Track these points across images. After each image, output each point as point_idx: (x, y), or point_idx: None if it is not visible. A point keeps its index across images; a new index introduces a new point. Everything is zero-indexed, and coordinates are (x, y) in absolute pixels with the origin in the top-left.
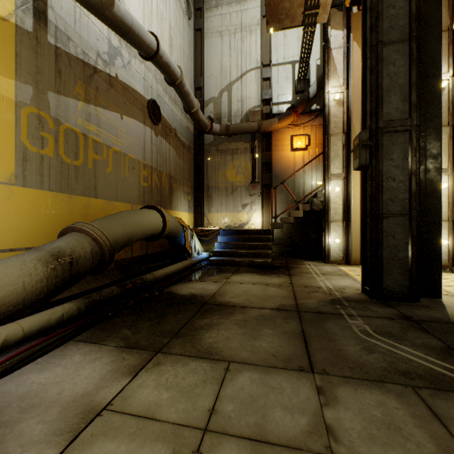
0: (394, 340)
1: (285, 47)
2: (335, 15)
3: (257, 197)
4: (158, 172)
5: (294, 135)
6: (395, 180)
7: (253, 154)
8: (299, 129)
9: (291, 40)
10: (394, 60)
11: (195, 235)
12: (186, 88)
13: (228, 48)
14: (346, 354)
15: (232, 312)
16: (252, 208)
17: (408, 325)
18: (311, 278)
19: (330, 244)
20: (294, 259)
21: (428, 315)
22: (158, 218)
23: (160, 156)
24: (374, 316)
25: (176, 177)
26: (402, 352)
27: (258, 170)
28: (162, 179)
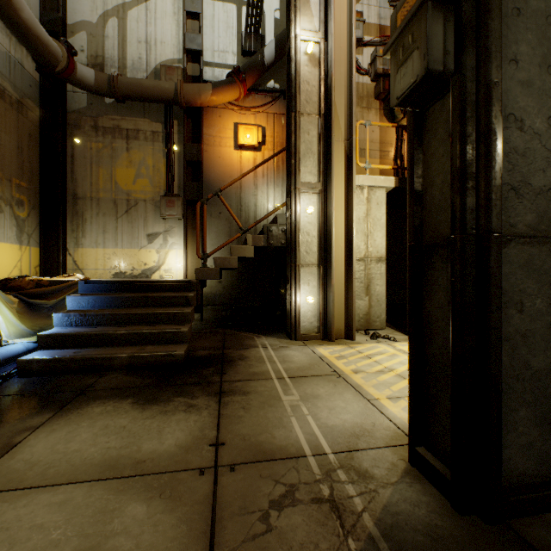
0: None
1: None
2: None
3: (177, 222)
4: None
5: (240, 123)
6: (524, 128)
7: (169, 144)
8: (249, 115)
9: None
10: None
11: None
12: None
13: None
14: None
15: None
16: (168, 241)
17: None
18: (271, 401)
19: (300, 305)
20: (238, 333)
21: None
22: None
23: None
24: None
25: None
26: None
27: (179, 174)
28: None
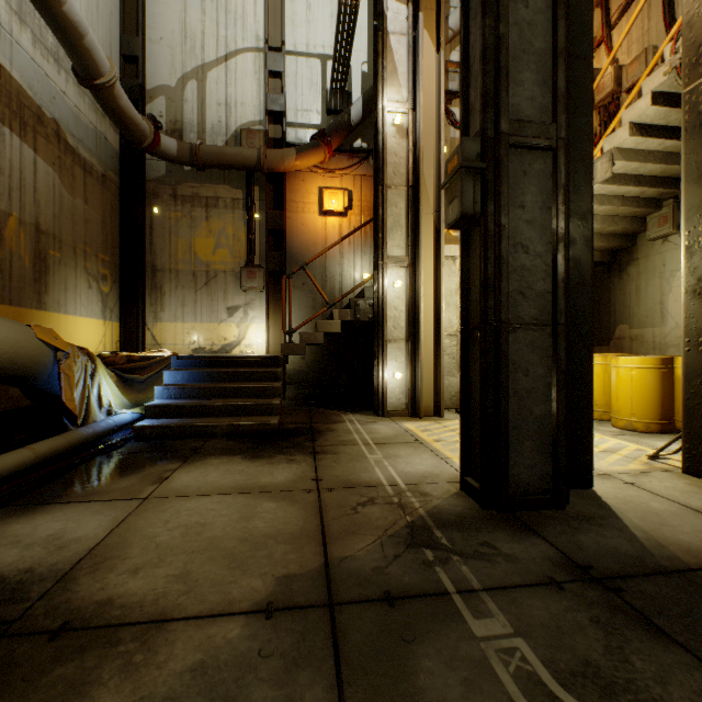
0: None
1: (310, 25)
2: None
3: (258, 295)
4: None
5: (324, 186)
6: (529, 251)
7: (250, 211)
8: (334, 178)
9: (321, 16)
10: None
11: (103, 369)
12: (71, 11)
13: None
14: None
15: (88, 678)
16: (249, 314)
17: (605, 606)
18: (358, 458)
19: (387, 382)
20: (324, 410)
21: (611, 549)
22: None
23: None
24: (520, 584)
25: (60, 235)
26: None
27: (260, 244)
28: (4, 232)
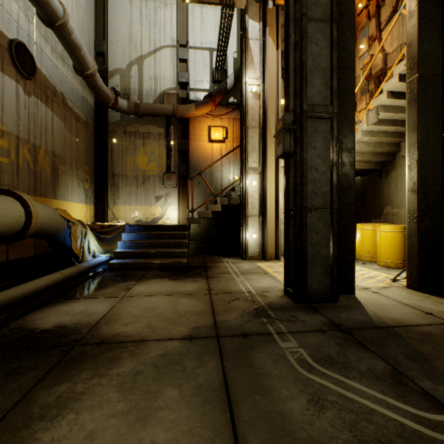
0: (339, 370)
1: (203, 31)
2: (252, 5)
3: (173, 189)
4: (31, 145)
5: (211, 125)
6: (318, 171)
7: (168, 141)
8: (217, 120)
9: (209, 25)
10: (317, 40)
11: (90, 232)
12: (75, 37)
13: (138, 15)
14: (292, 423)
15: (118, 357)
16: (167, 201)
17: (343, 339)
18: (231, 280)
19: (248, 239)
20: (211, 256)
21: (354, 319)
22: (15, 209)
23: (35, 124)
24: (305, 330)
25: (64, 157)
26: (357, 396)
27: (174, 159)
28: (38, 157)
